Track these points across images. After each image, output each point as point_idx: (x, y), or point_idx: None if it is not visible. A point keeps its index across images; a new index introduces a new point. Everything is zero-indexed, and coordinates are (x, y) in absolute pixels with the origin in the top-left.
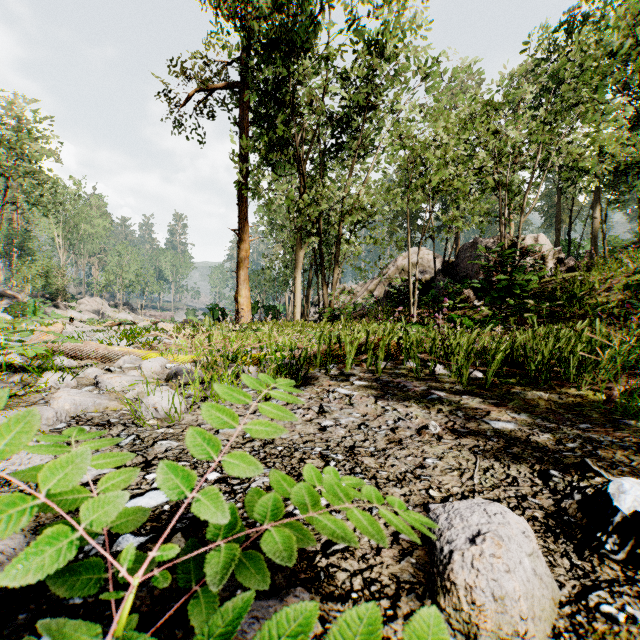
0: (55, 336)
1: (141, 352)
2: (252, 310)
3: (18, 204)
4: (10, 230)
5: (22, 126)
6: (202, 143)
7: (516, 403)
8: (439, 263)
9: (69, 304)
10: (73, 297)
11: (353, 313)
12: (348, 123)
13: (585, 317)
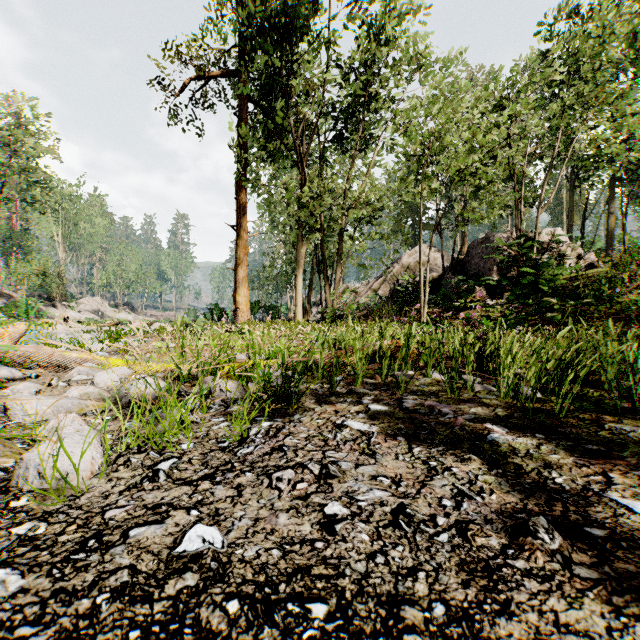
0: (13, 339)
1: (103, 359)
2: (253, 310)
3: (17, 203)
4: (8, 229)
5: (18, 122)
6: (199, 135)
7: (635, 453)
8: (446, 261)
9: (68, 304)
10: (73, 297)
11: (357, 313)
12: (352, 114)
13: (616, 317)
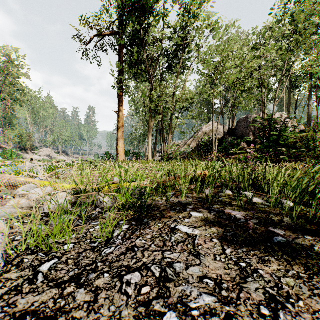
0: None
1: (38, 182)
2: (126, 155)
3: (9, 101)
4: (4, 114)
5: (8, 60)
6: (99, 65)
7: None
8: (225, 130)
9: (34, 152)
10: (37, 148)
11: (179, 156)
12: (177, 54)
13: (318, 158)
